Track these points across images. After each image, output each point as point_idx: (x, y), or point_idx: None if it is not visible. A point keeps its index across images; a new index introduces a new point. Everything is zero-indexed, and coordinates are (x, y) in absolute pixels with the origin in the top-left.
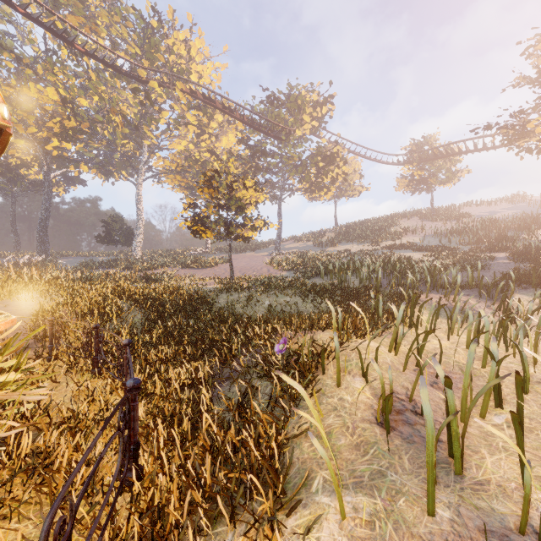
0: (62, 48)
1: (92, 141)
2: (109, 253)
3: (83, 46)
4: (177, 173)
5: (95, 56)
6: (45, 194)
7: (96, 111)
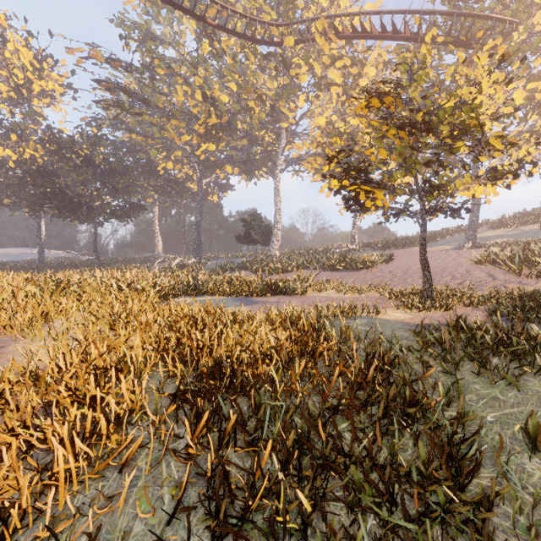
0: (204, 45)
1: (233, 138)
2: (251, 254)
3: (214, 19)
4: (318, 155)
5: (227, 28)
6: (198, 200)
7: (235, 102)
